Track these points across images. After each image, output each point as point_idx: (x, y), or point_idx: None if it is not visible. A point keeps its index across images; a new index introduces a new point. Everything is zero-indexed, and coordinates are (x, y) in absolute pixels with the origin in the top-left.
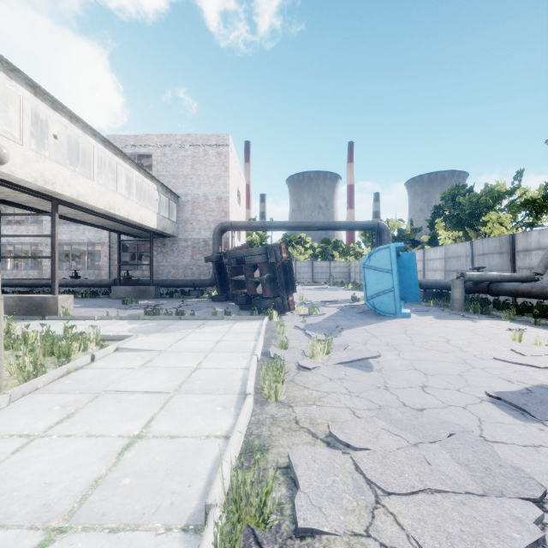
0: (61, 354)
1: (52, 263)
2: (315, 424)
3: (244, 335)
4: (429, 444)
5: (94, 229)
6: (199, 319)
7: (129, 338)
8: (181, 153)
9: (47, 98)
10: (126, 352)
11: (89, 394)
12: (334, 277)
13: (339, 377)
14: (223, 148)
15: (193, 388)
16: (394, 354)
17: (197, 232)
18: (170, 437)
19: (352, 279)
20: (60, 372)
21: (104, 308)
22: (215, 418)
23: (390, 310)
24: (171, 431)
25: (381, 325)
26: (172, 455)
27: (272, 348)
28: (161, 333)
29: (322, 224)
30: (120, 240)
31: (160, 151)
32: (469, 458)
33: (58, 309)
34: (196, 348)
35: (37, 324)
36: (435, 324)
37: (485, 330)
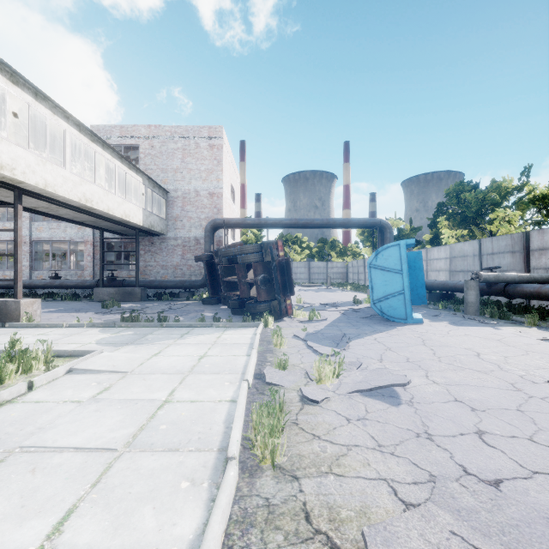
0: None
1: (15, 262)
2: (338, 522)
3: (234, 347)
4: None
5: (77, 227)
6: (183, 327)
7: (90, 354)
8: (171, 146)
9: (4, 68)
10: (81, 374)
11: None
12: (331, 278)
13: (359, 415)
14: (215, 140)
15: (153, 439)
16: (420, 375)
17: (187, 230)
18: None
19: (349, 280)
20: None
21: (81, 313)
22: (174, 508)
23: (399, 315)
24: (92, 547)
25: (393, 334)
26: None
27: (268, 369)
28: (134, 345)
29: (321, 222)
30: (103, 237)
31: (148, 144)
32: None
33: (21, 315)
34: (172, 368)
35: None
36: (453, 331)
37: (515, 340)
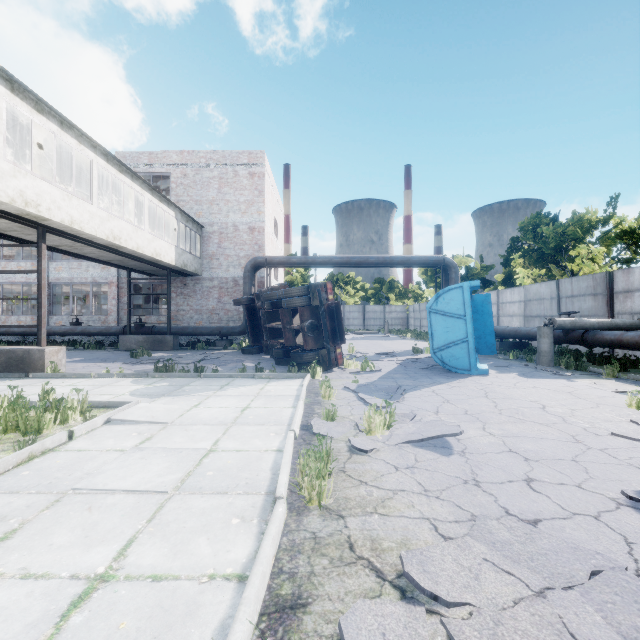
0: (28, 429)
1: (38, 306)
2: (379, 550)
3: (279, 399)
4: (563, 593)
5: (100, 266)
6: (223, 378)
7: (127, 405)
8: (206, 174)
9: (29, 96)
10: (119, 425)
11: (49, 494)
12: (389, 324)
13: (408, 464)
14: (256, 168)
15: (201, 483)
16: (477, 427)
17: (225, 269)
18: (153, 578)
19: (410, 326)
20: (16, 459)
21: (108, 363)
22: (227, 539)
23: (462, 365)
24: (156, 567)
25: (453, 386)
26: (149, 620)
27: (315, 420)
28: (172, 397)
29: (376, 260)
30: (130, 278)
31: (180, 172)
32: (638, 625)
33: (45, 365)
34: (214, 419)
35: (15, 384)
36: (521, 383)
37: (588, 393)
